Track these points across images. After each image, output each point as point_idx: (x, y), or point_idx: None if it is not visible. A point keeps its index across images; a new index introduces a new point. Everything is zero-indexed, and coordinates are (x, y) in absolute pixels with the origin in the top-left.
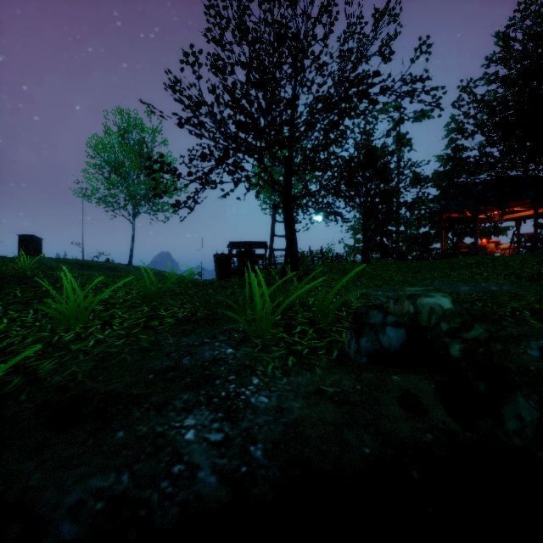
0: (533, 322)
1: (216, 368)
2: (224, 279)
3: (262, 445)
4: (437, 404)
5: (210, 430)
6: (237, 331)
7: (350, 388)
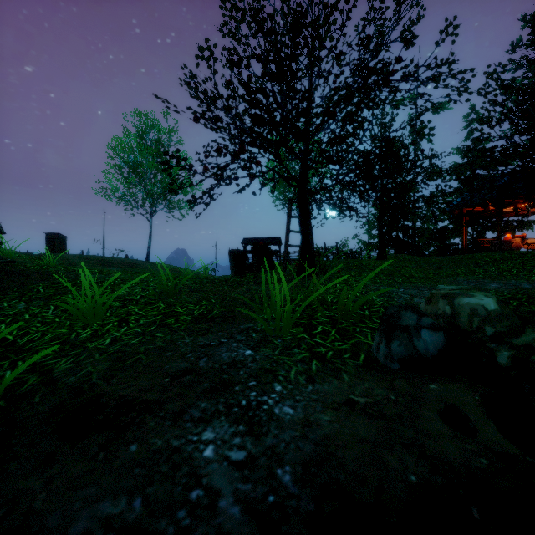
0: None
1: (235, 372)
2: (239, 275)
3: (290, 467)
4: (486, 420)
5: (231, 446)
6: (255, 330)
7: (384, 398)
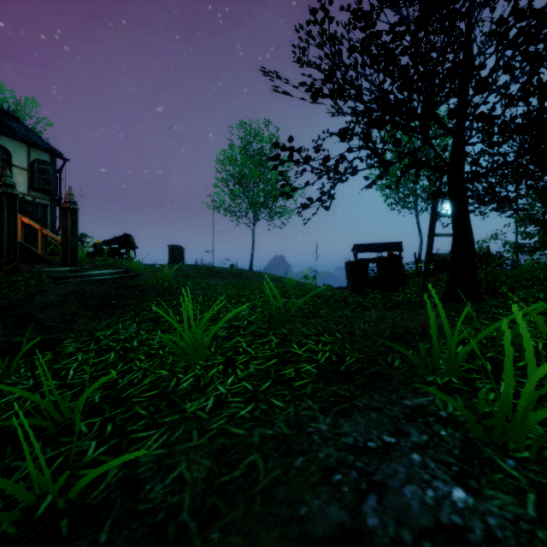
0: None
1: None
2: (359, 293)
3: None
4: None
5: None
6: (439, 418)
7: None
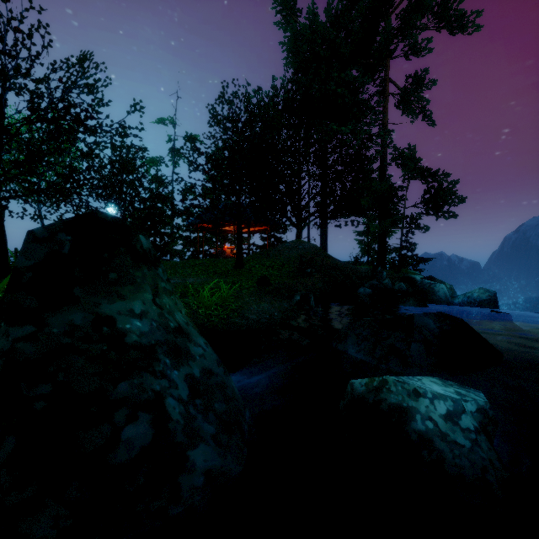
0: None
1: None
2: None
3: None
4: None
5: None
6: None
7: None
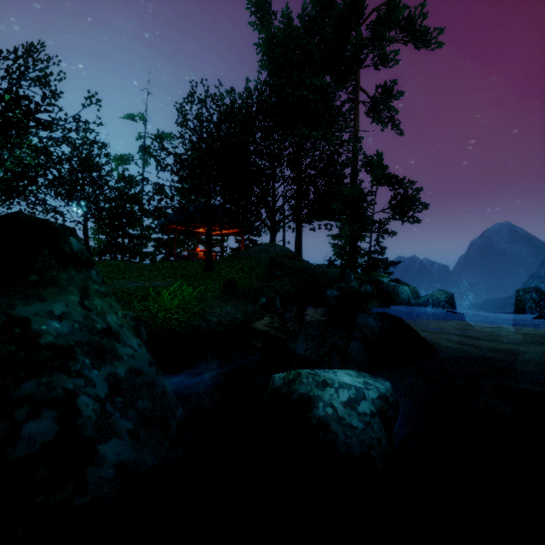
0: (134, 303)
1: None
2: None
3: None
4: None
5: None
6: None
7: None
